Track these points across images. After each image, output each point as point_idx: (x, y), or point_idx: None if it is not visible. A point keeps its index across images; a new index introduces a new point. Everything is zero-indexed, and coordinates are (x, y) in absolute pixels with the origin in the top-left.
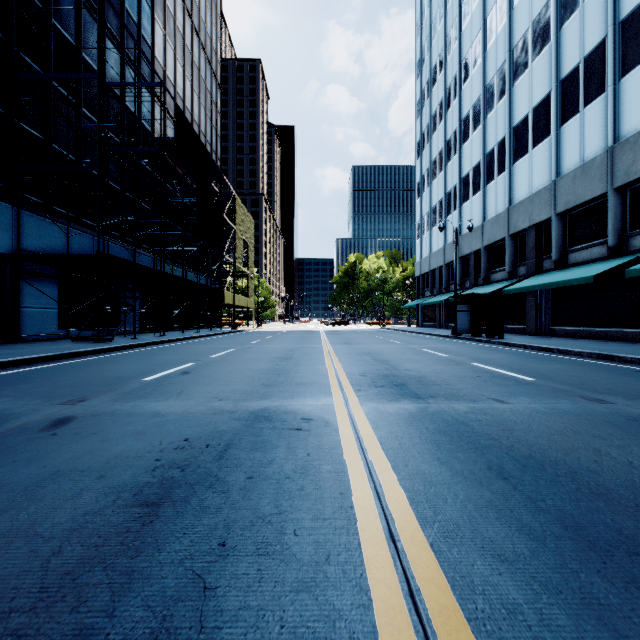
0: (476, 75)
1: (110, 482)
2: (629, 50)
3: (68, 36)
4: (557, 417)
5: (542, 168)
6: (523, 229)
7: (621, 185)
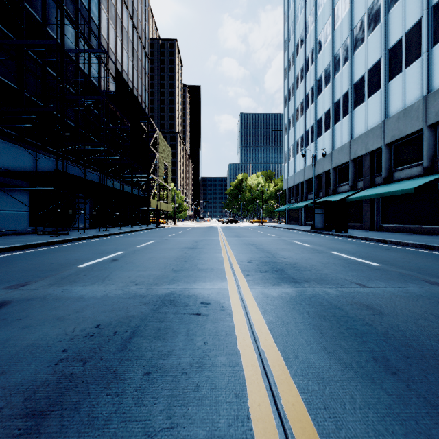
0: (327, 48)
1: (8, 381)
2: (438, 26)
3: (36, 15)
4: (414, 301)
5: (375, 112)
6: (361, 155)
7: (433, 123)
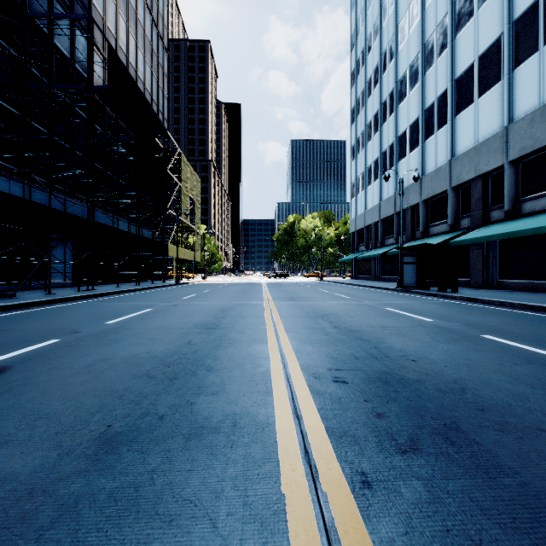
0: (413, 35)
1: None
2: None
3: None
4: None
5: (490, 116)
6: (467, 180)
7: None
